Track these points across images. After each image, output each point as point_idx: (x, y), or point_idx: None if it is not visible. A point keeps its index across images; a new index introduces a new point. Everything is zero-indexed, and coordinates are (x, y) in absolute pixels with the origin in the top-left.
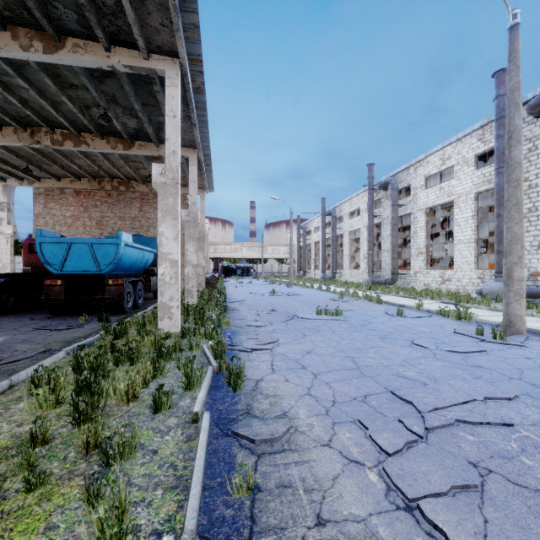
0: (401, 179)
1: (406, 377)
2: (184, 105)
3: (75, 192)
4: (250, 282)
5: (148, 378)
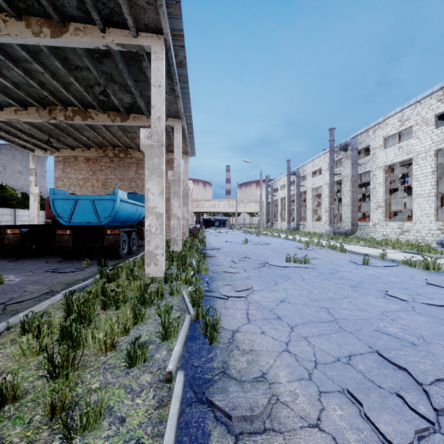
0: (360, 140)
1: (389, 334)
2: (169, 79)
3: (86, 159)
4: (226, 232)
5: (129, 326)
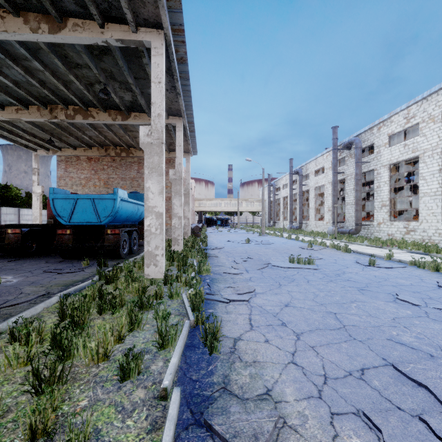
0: (364, 138)
1: (404, 344)
2: (170, 76)
3: (88, 159)
4: (228, 231)
5: (124, 333)
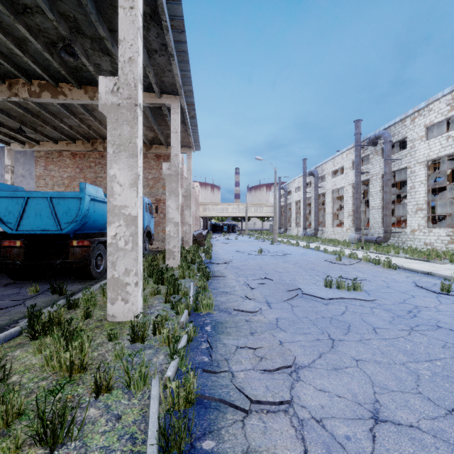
0: (394, 132)
1: None
2: (157, 26)
3: (72, 155)
4: (235, 238)
5: None
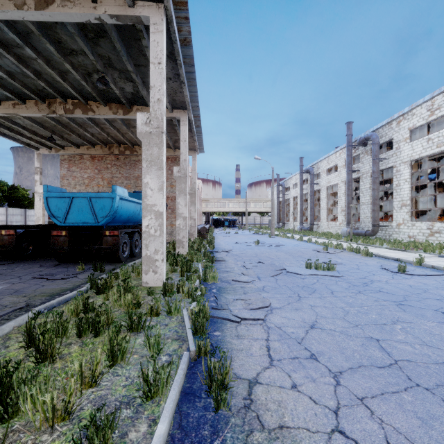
0: (381, 134)
1: None
2: (173, 62)
3: (91, 157)
4: (235, 232)
5: (99, 372)
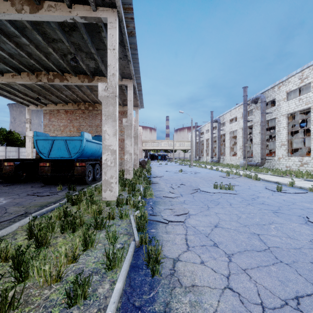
0: (267, 95)
1: None
2: (122, 47)
3: (65, 112)
4: (166, 163)
5: (77, 253)
